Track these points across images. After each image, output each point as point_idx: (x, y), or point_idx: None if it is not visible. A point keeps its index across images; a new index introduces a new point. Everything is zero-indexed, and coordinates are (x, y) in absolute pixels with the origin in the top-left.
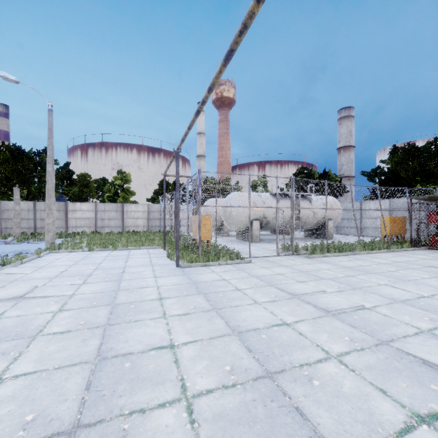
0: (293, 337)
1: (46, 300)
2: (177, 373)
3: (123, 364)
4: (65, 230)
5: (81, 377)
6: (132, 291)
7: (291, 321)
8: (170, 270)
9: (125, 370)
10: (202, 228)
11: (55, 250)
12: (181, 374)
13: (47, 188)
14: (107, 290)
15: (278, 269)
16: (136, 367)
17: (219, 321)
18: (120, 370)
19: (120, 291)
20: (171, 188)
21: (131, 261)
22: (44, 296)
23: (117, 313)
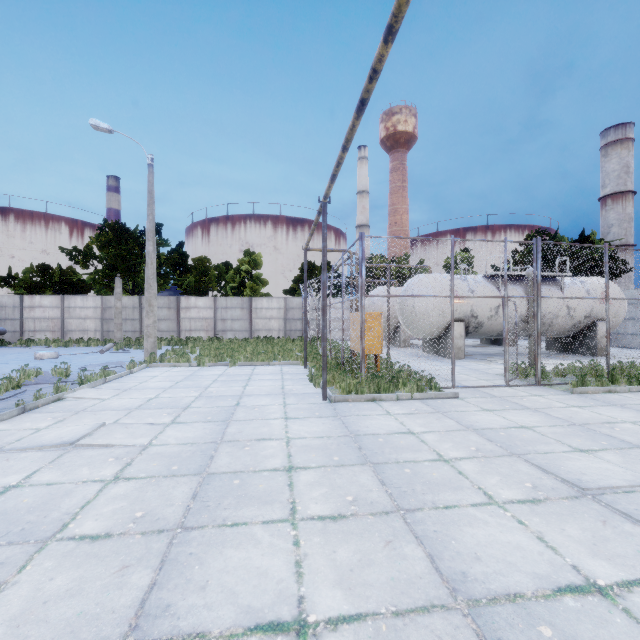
0: None
1: (106, 452)
2: None
3: None
4: (176, 334)
5: None
6: (243, 445)
7: (610, 582)
8: (312, 406)
9: None
10: (367, 333)
11: (154, 364)
12: None
13: (146, 275)
14: (203, 440)
15: (517, 416)
16: None
17: (413, 552)
18: None
19: (222, 445)
20: (318, 273)
21: (253, 384)
22: (105, 445)
23: (205, 496)
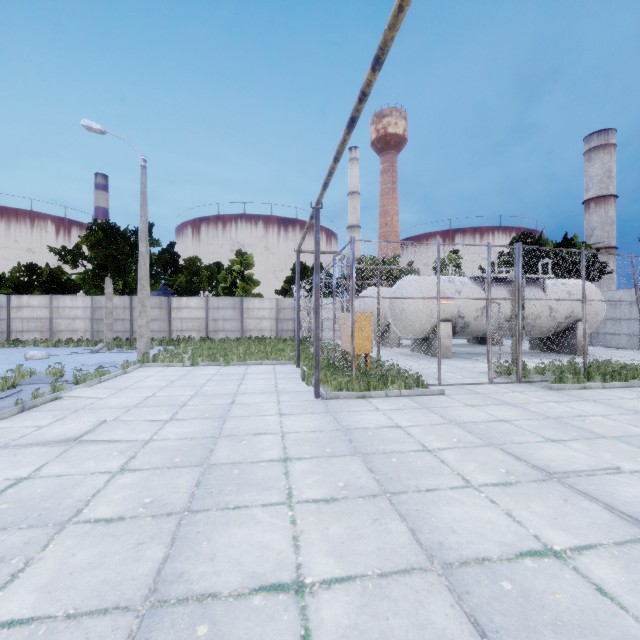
0: (585, 598)
1: (109, 447)
2: None
3: (194, 627)
4: (168, 335)
5: None
6: (240, 439)
7: (565, 547)
8: (305, 403)
9: None
10: (358, 333)
11: (148, 364)
12: None
13: (139, 276)
14: (202, 435)
15: (497, 411)
16: None
17: (397, 527)
18: None
19: (221, 439)
20: (310, 274)
21: (247, 383)
22: (108, 440)
23: (208, 484)
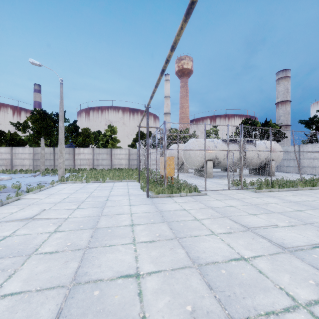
0: (253, 275)
1: (48, 221)
2: (140, 308)
3: (93, 292)
4: (73, 167)
5: (54, 303)
6: (111, 216)
7: (249, 256)
8: (142, 200)
9: (93, 299)
10: (167, 166)
11: (64, 182)
12: (143, 310)
13: (59, 138)
14: (93, 215)
15: (230, 202)
16: (103, 297)
17: (180, 251)
18: (89, 299)
19: (102, 217)
20: (145, 137)
21: (114, 191)
22: (47, 218)
23: (96, 236)
